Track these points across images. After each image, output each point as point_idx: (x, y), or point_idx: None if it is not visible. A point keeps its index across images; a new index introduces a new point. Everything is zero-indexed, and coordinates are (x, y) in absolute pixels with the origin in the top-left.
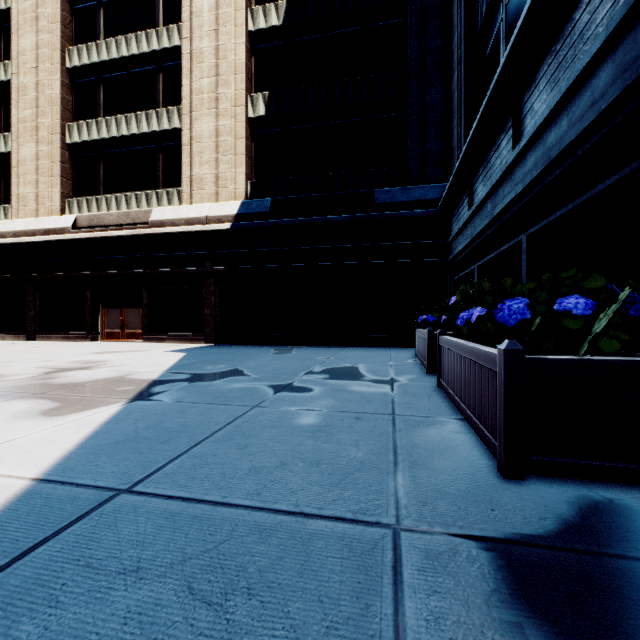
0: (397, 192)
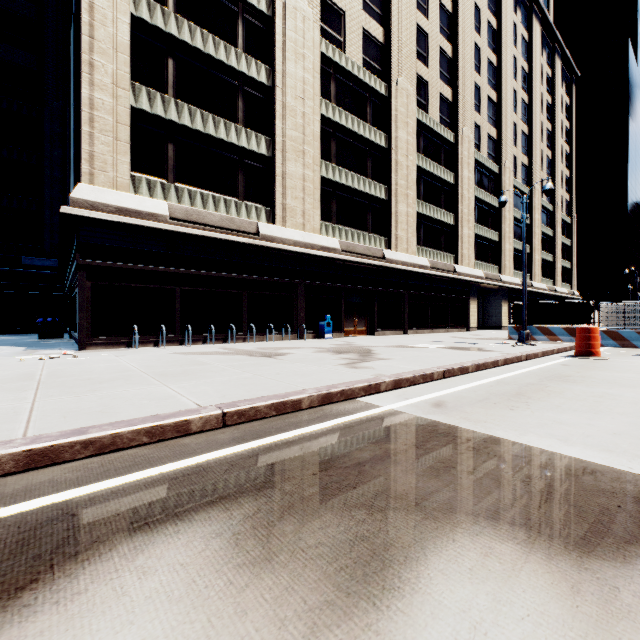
0: (36, 260)
